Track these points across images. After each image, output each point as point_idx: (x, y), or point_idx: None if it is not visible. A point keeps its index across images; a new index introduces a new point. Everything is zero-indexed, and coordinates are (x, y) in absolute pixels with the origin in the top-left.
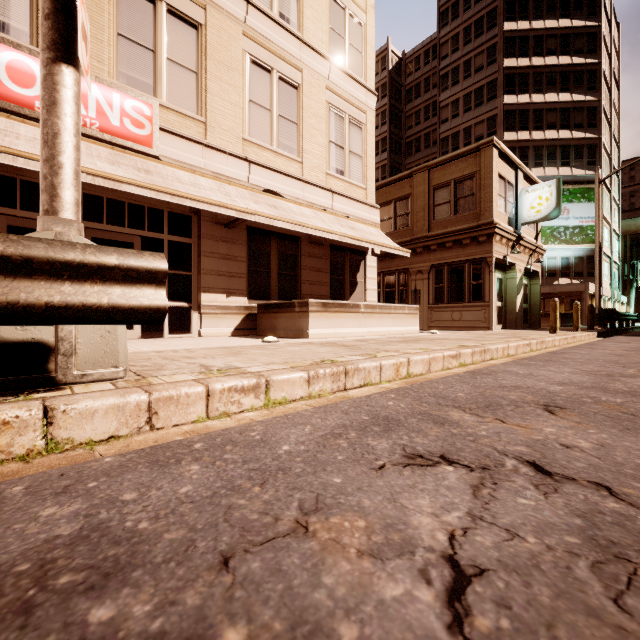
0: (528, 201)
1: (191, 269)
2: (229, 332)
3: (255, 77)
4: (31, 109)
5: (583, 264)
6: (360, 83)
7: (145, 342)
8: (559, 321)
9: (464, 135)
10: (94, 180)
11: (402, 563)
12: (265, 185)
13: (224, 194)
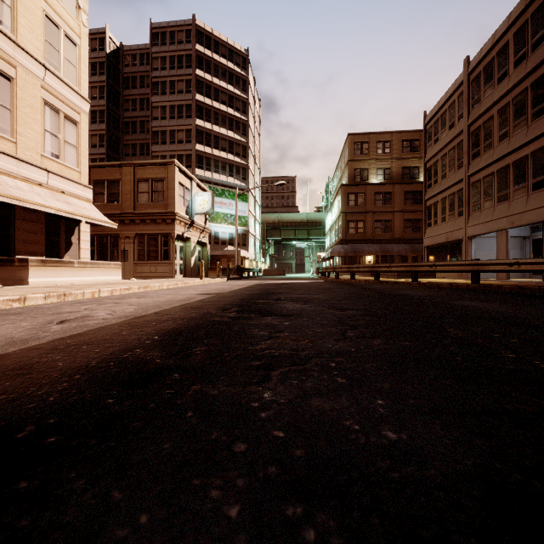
0: (198, 201)
1: None
2: None
3: None
4: None
5: (240, 238)
6: (75, 90)
7: None
8: (221, 273)
9: (170, 135)
10: None
11: (78, 309)
12: None
13: None
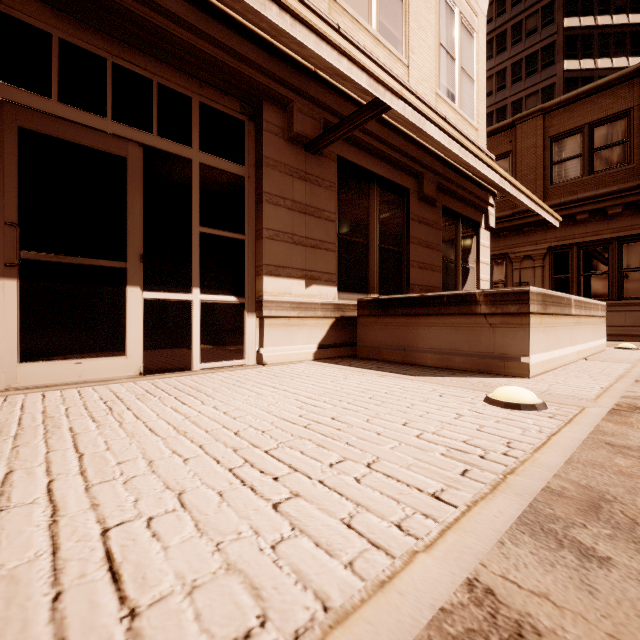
0: None
1: (243, 228)
2: (310, 352)
3: None
4: None
5: None
6: None
7: (154, 405)
8: None
9: (512, 109)
10: None
11: None
12: None
13: (318, 66)
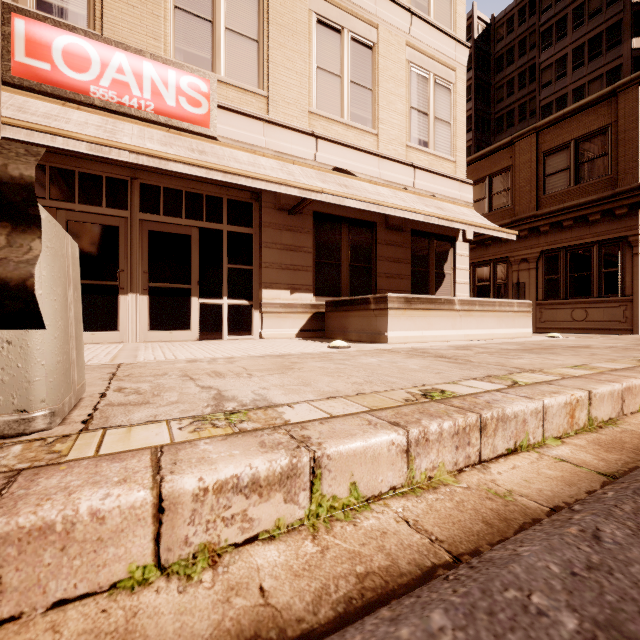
0: None
1: (252, 263)
2: (293, 334)
3: (323, 40)
4: (86, 95)
5: None
6: (448, 34)
7: (196, 345)
8: None
9: (573, 97)
10: (138, 159)
11: None
12: (334, 163)
13: (286, 173)
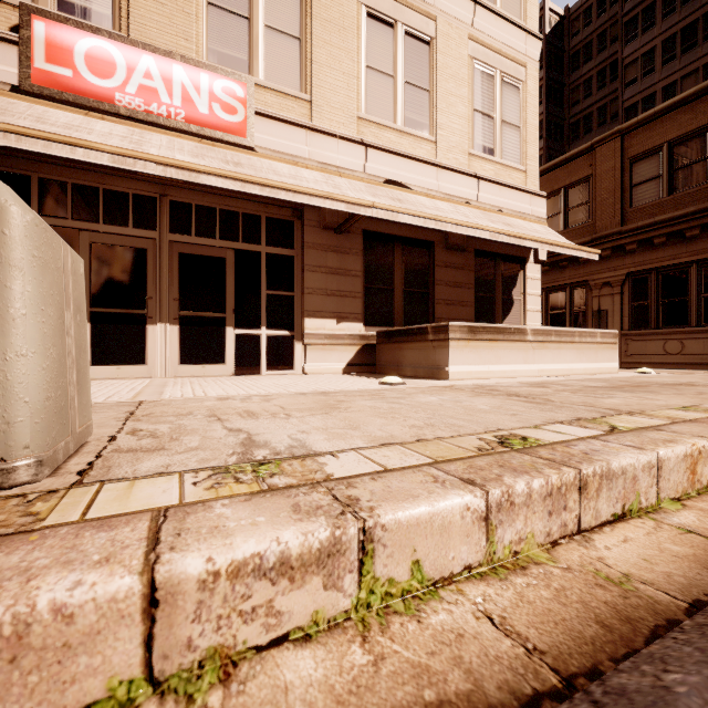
0: None
1: (293, 288)
2: (340, 368)
3: (373, 35)
4: (111, 103)
5: None
6: (517, 25)
7: (231, 381)
8: None
9: (663, 96)
10: (165, 171)
11: None
12: (386, 175)
13: (332, 187)
